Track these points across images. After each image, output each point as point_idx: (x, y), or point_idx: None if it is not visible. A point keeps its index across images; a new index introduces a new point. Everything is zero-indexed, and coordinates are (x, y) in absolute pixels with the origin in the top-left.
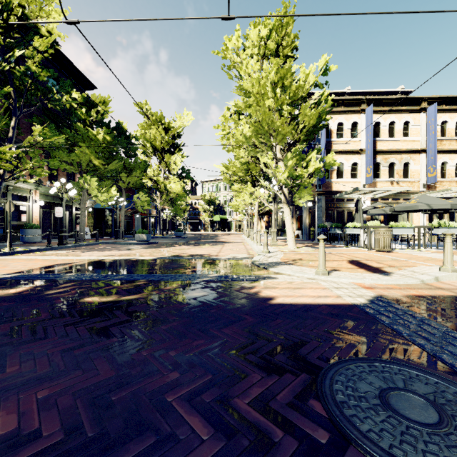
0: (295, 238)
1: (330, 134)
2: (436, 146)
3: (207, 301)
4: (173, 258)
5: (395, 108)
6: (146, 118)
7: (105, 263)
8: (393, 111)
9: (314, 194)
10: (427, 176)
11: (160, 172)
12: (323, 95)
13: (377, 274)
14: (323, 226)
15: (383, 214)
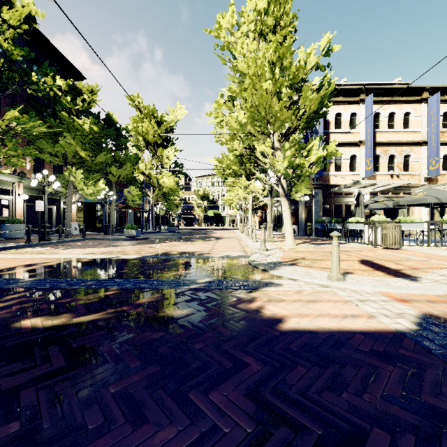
0: None
1: (327, 125)
2: (439, 138)
3: (191, 326)
4: (160, 257)
5: (395, 98)
6: (138, 112)
7: (80, 263)
8: (393, 102)
9: (311, 188)
10: (428, 168)
11: (153, 166)
12: (326, 77)
13: (402, 279)
14: (321, 220)
15: (383, 209)
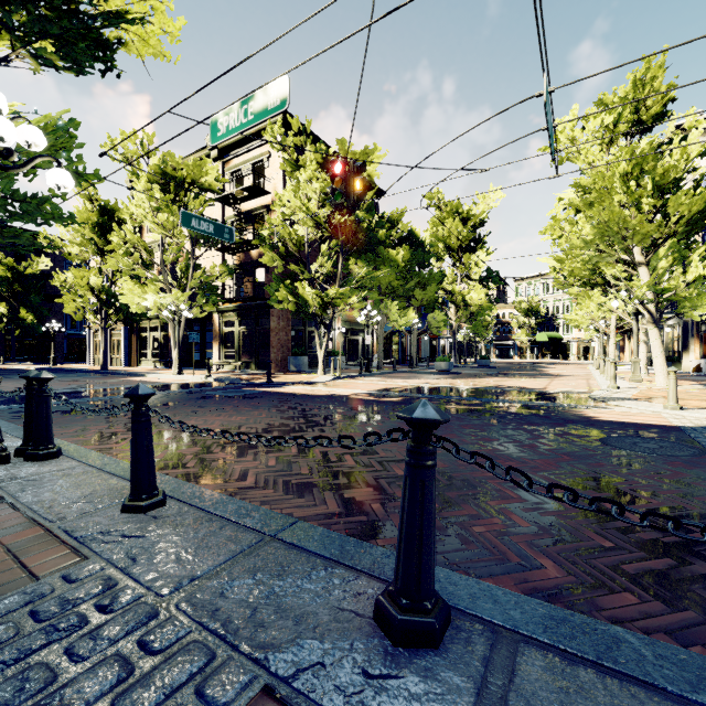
0: (691, 373)
1: None
2: None
3: (537, 414)
4: (493, 389)
5: None
6: (437, 211)
7: (429, 388)
8: None
9: None
10: None
11: (455, 278)
12: None
13: None
14: None
15: None
